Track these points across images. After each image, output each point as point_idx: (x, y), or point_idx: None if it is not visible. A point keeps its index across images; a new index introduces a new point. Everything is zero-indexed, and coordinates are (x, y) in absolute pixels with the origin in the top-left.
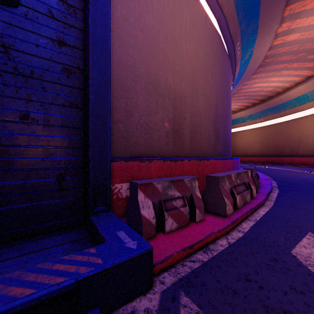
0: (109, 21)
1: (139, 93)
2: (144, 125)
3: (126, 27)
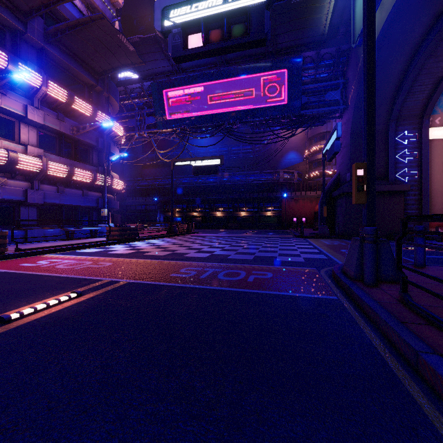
0: (428, 186)
1: (438, 198)
2: (441, 209)
3: (432, 177)
